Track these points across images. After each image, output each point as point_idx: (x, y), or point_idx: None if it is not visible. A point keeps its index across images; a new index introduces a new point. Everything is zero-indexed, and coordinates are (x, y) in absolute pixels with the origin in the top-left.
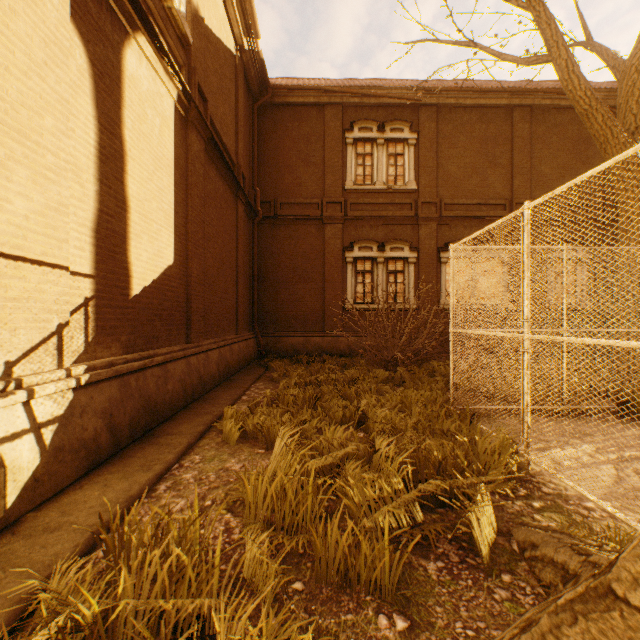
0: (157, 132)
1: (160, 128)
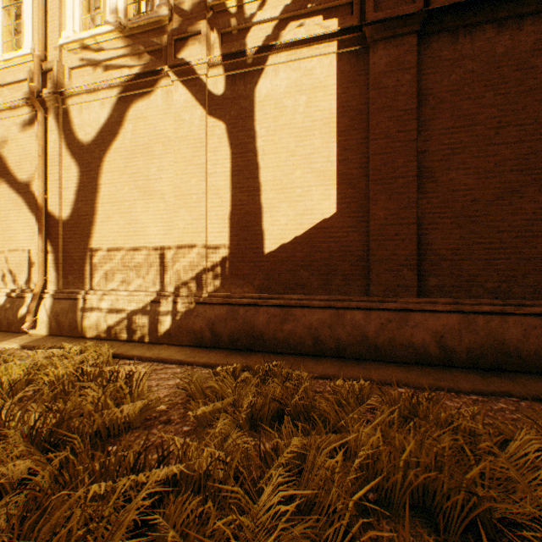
0: (302, 109)
1: (308, 101)
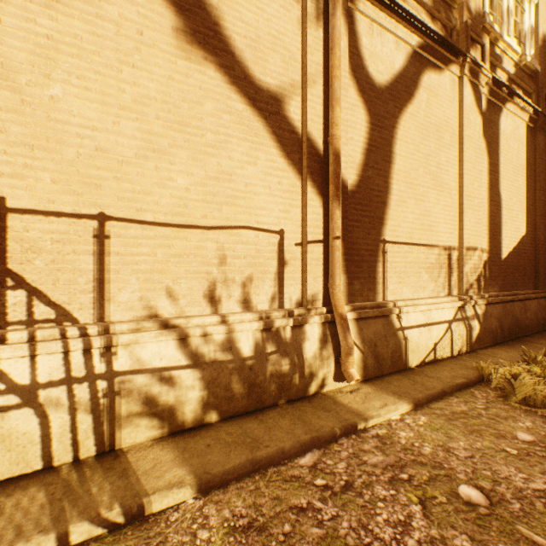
0: (515, 152)
1: (516, 148)
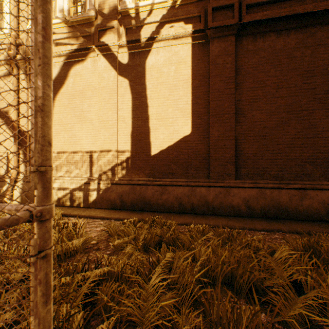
0: (173, 74)
1: (175, 69)
